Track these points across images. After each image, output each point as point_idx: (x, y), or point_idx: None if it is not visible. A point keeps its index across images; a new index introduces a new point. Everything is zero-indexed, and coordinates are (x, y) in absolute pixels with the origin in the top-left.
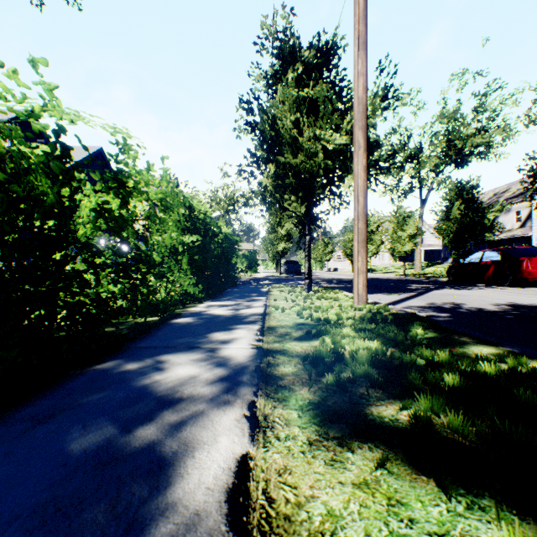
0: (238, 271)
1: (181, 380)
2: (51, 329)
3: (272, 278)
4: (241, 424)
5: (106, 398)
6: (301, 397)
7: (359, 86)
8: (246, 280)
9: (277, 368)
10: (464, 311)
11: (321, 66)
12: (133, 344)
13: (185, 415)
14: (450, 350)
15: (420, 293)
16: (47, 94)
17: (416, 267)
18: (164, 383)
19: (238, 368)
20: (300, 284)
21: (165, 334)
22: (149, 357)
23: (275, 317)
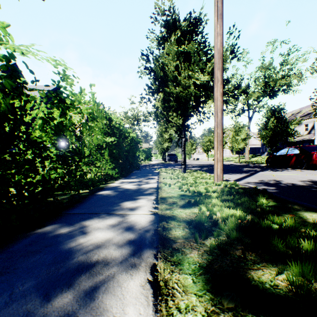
0: (140, 160)
1: (99, 243)
2: (3, 203)
3: (160, 164)
4: (145, 291)
5: (38, 262)
6: (192, 260)
7: (218, 42)
8: (144, 165)
9: (170, 232)
10: (284, 185)
11: (192, 32)
12: (68, 211)
13: (99, 281)
14: (293, 217)
15: (252, 173)
16: (1, 31)
17: (246, 157)
18: (86, 245)
19: (142, 232)
20: (178, 167)
21: (91, 203)
22: (78, 222)
23: (165, 190)
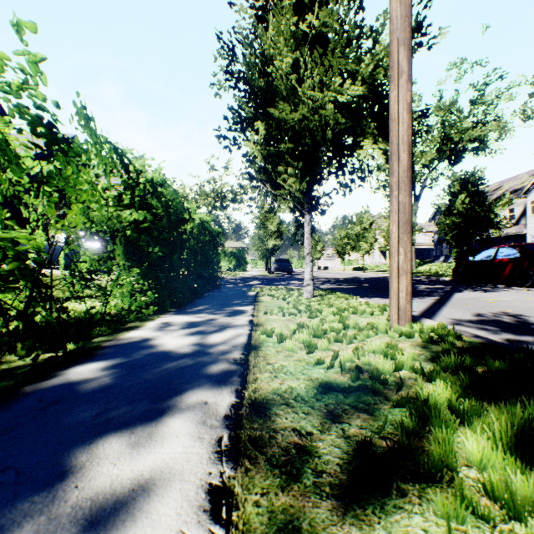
0: (226, 270)
1: None
2: None
3: (261, 278)
4: None
5: None
6: None
7: None
8: (232, 280)
9: None
10: None
11: None
12: None
13: None
14: None
15: (443, 297)
16: None
17: None
18: None
19: None
20: (294, 284)
21: None
22: None
23: (267, 359)
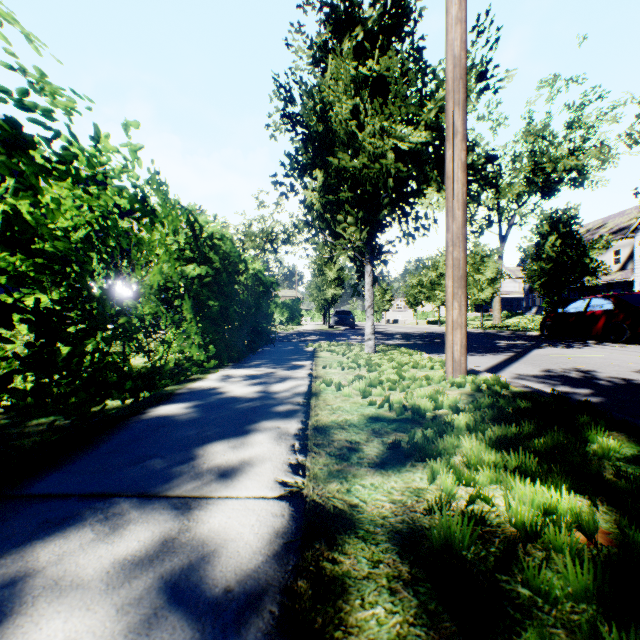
0: (278, 323)
1: None
2: None
3: (319, 333)
4: None
5: None
6: None
7: (455, 39)
8: (286, 335)
9: (342, 612)
10: (608, 384)
11: (390, 32)
12: (23, 485)
13: None
14: None
15: (520, 353)
16: None
17: (495, 318)
18: None
19: (231, 609)
20: (356, 340)
21: (114, 449)
22: (16, 546)
23: (327, 402)
